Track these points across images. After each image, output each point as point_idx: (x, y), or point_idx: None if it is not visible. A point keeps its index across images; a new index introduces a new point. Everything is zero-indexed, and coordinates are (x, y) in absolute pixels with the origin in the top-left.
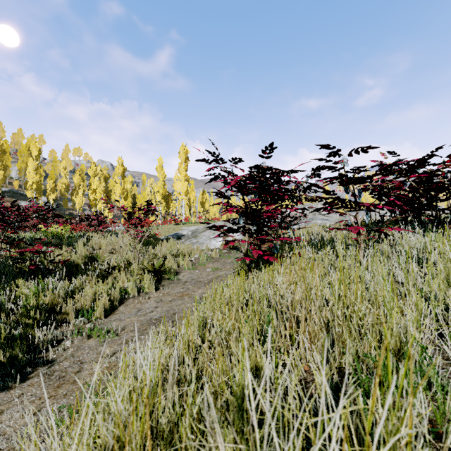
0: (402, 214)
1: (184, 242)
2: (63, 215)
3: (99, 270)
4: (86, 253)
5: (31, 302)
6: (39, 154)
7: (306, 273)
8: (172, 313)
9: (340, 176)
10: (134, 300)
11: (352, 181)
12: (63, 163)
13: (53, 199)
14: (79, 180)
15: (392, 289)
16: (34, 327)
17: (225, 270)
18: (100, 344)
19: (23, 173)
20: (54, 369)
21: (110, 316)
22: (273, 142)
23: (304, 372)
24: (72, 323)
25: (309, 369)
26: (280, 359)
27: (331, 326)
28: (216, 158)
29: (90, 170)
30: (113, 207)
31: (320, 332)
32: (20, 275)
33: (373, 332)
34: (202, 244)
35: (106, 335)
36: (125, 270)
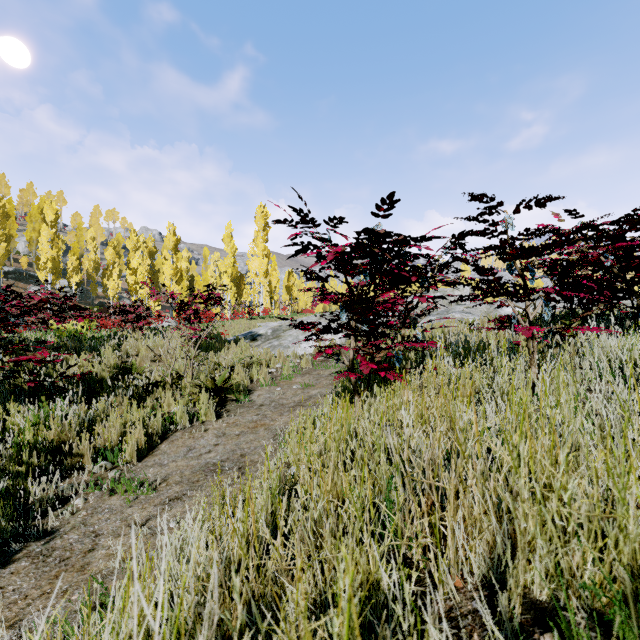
0: (584, 305)
1: (261, 345)
2: (91, 306)
3: (134, 387)
4: (116, 362)
5: (27, 438)
6: (56, 219)
7: (451, 404)
8: (239, 454)
9: (502, 245)
10: (184, 433)
11: (521, 253)
12: (91, 232)
13: (77, 282)
14: (114, 255)
15: (600, 437)
16: (28, 477)
17: (319, 387)
18: (127, 505)
19: (34, 245)
20: (54, 546)
21: (147, 459)
22: (393, 192)
23: (455, 594)
24: (89, 470)
25: (463, 586)
26: (413, 571)
27: (505, 511)
28: (304, 219)
29: (129, 241)
30: (157, 294)
31: (483, 519)
32: (16, 396)
33: (592, 533)
34: (287, 349)
35: (137, 489)
36: (173, 387)
